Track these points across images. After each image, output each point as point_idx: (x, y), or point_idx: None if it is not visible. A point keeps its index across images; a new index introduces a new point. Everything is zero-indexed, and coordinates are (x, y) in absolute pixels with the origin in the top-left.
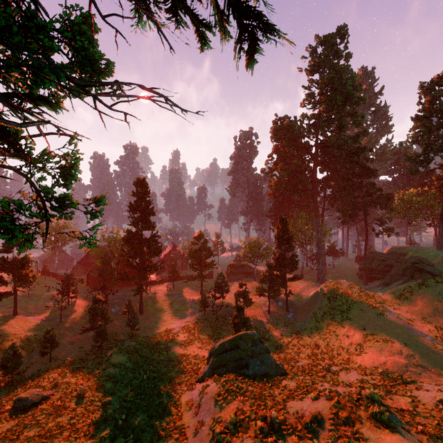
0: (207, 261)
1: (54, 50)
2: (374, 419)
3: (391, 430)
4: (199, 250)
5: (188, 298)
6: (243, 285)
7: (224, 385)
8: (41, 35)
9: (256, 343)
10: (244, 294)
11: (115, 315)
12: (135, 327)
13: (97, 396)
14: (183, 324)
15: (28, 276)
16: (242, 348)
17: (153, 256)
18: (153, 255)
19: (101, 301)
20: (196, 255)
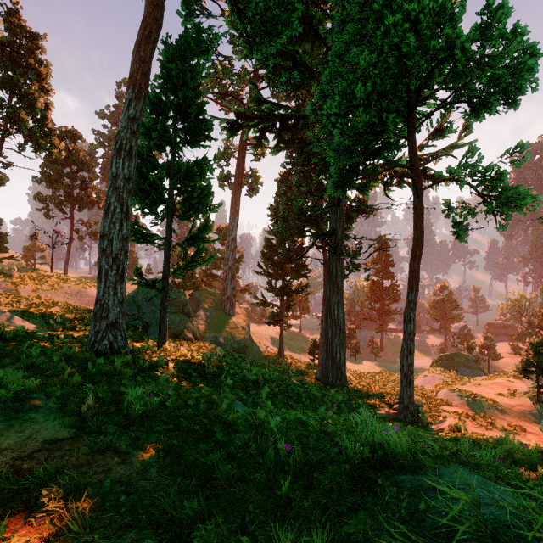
0: (452, 315)
1: (355, 216)
2: (509, 376)
3: (515, 378)
4: (441, 301)
5: (429, 349)
6: (488, 337)
7: (433, 367)
8: (353, 214)
9: (469, 361)
10: (488, 346)
11: (361, 348)
12: (377, 354)
13: (359, 370)
14: (420, 364)
15: (308, 307)
16: (455, 361)
17: (392, 302)
18: (392, 301)
19: (353, 329)
20: (438, 307)
